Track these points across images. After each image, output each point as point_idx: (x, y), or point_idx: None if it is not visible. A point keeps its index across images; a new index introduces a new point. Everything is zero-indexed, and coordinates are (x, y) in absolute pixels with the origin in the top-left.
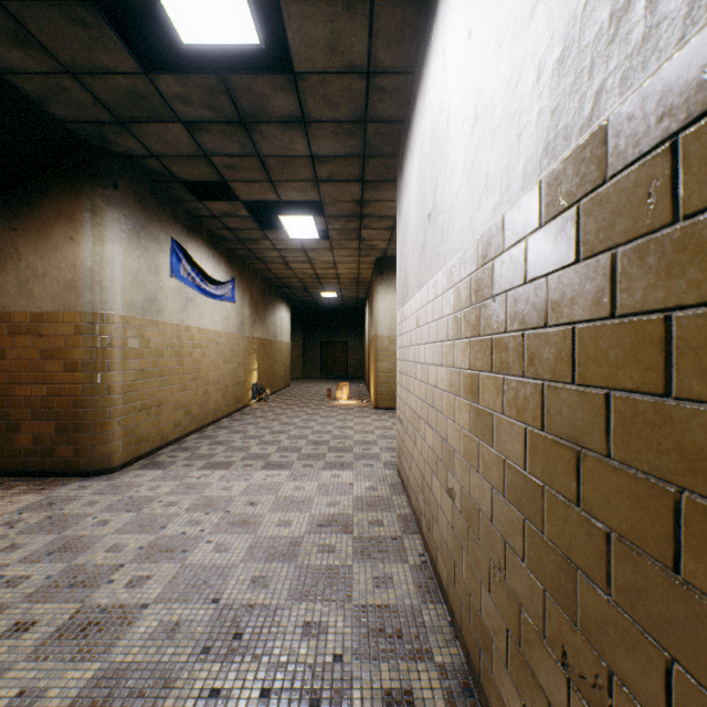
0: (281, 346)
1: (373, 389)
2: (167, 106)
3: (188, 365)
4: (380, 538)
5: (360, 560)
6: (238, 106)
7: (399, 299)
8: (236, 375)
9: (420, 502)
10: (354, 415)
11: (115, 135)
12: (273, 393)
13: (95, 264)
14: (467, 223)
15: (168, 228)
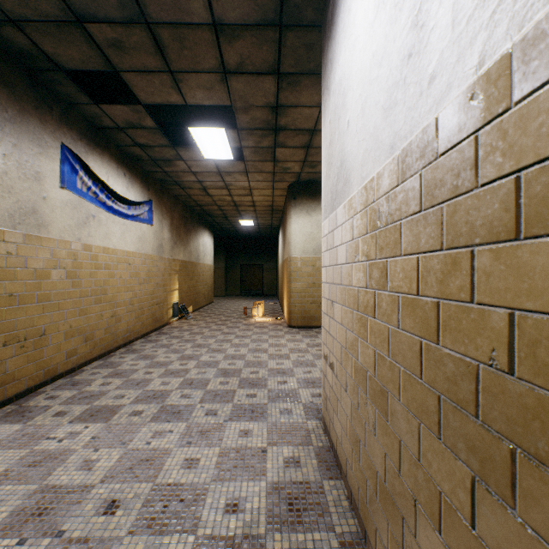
0: (204, 268)
1: (287, 308)
2: None
3: (88, 286)
4: None
5: None
6: None
7: (326, 204)
8: (154, 295)
9: None
10: (268, 335)
11: None
12: (196, 310)
13: None
14: None
15: (56, 131)
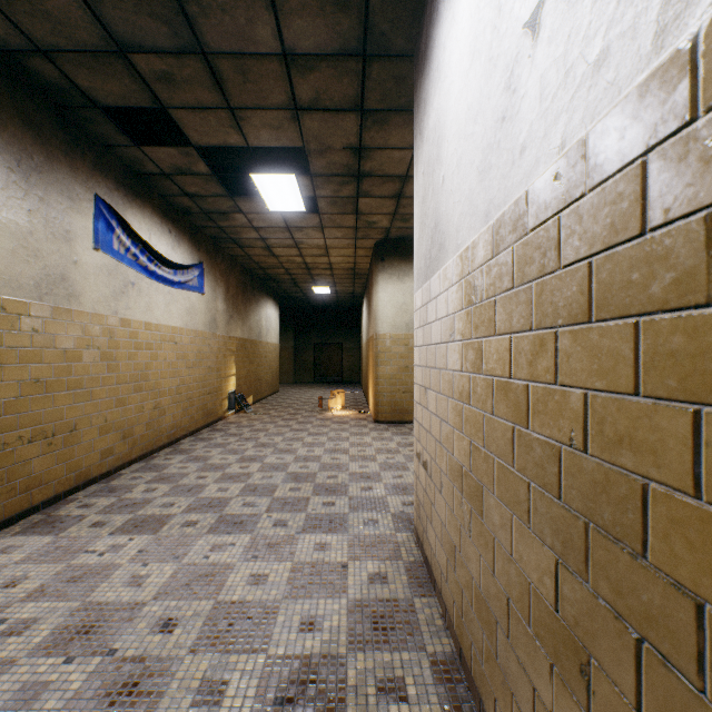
0: (267, 347)
1: (373, 398)
2: None
3: (126, 371)
4: None
5: None
6: None
7: (419, 271)
8: (206, 382)
9: (487, 668)
10: (349, 432)
11: None
12: (257, 402)
13: None
14: None
15: (89, 180)
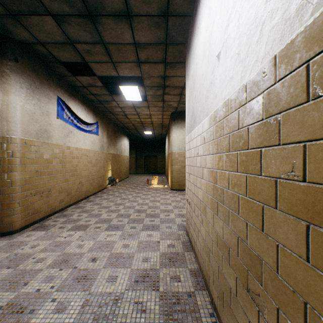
0: (124, 157)
1: (170, 179)
2: (39, 1)
3: (69, 167)
4: (179, 295)
5: (165, 322)
6: (85, 1)
7: (187, 128)
8: (99, 172)
9: (207, 267)
10: (160, 194)
11: (12, 26)
12: (120, 181)
13: (2, 107)
14: (297, 4)
15: (55, 90)
